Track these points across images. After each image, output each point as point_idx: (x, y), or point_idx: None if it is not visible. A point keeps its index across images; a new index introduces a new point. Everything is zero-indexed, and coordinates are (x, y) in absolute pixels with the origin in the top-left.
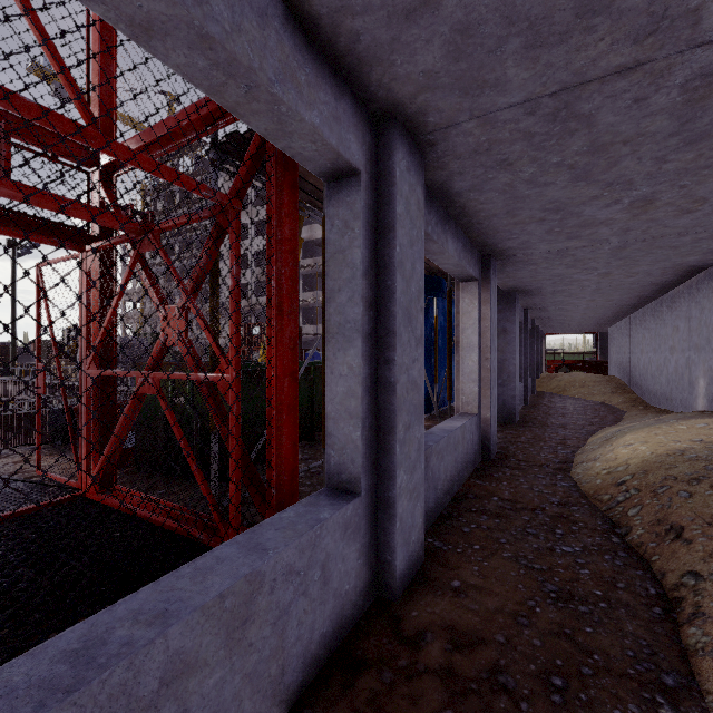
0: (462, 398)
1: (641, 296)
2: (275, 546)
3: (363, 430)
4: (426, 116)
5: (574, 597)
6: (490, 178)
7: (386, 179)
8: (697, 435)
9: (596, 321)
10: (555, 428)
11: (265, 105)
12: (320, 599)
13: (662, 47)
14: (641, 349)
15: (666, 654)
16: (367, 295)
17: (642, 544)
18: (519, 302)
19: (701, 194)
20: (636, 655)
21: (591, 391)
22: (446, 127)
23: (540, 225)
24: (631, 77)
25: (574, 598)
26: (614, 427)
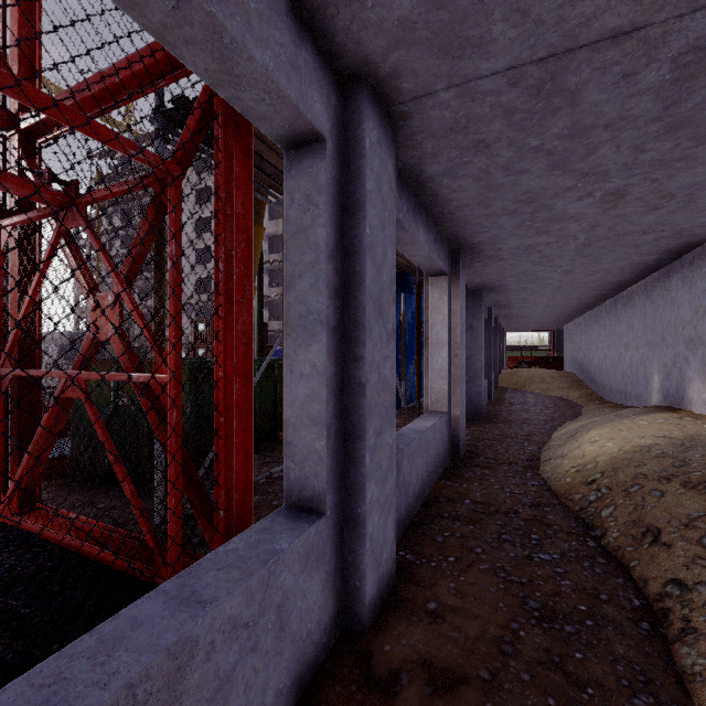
0: (432, 396)
1: (597, 295)
2: (215, 595)
3: (328, 439)
4: (399, 80)
5: (558, 615)
6: (465, 162)
7: (354, 150)
8: (660, 430)
9: (554, 319)
10: (519, 424)
11: (202, 31)
12: (275, 650)
13: (662, 8)
14: (596, 346)
15: (663, 681)
16: (332, 282)
17: (619, 547)
18: (484, 299)
19: (670, 189)
20: (632, 685)
21: (549, 386)
22: (421, 96)
23: (512, 218)
24: (624, 45)
25: (558, 616)
26: (576, 422)
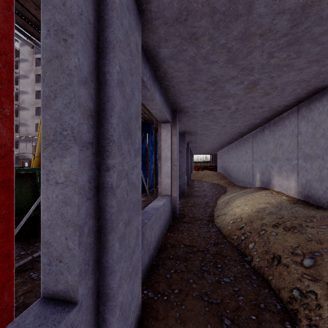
0: (162, 186)
1: (233, 138)
2: None
3: (81, 237)
4: None
5: (242, 327)
6: (183, 50)
7: (106, 4)
8: (265, 199)
9: (214, 149)
10: (202, 197)
11: None
12: None
13: None
14: (231, 161)
15: None
16: (85, 104)
17: (261, 267)
18: (186, 138)
19: (276, 84)
20: None
21: (212, 179)
22: None
23: (204, 93)
24: None
25: None
26: (226, 195)
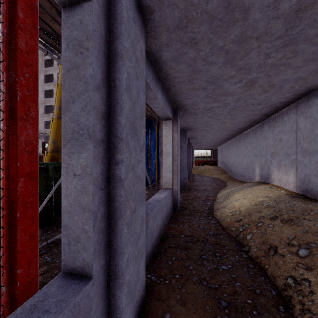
0: (164, 180)
1: (233, 134)
2: None
3: (95, 221)
4: None
5: (238, 309)
6: (184, 53)
7: (116, 19)
8: (264, 193)
9: (214, 144)
10: (202, 191)
11: None
12: None
13: None
14: (231, 156)
15: None
16: (99, 107)
17: (258, 257)
18: (186, 134)
19: (274, 82)
20: None
21: (212, 173)
22: None
23: (203, 91)
24: None
25: (238, 311)
26: (226, 189)
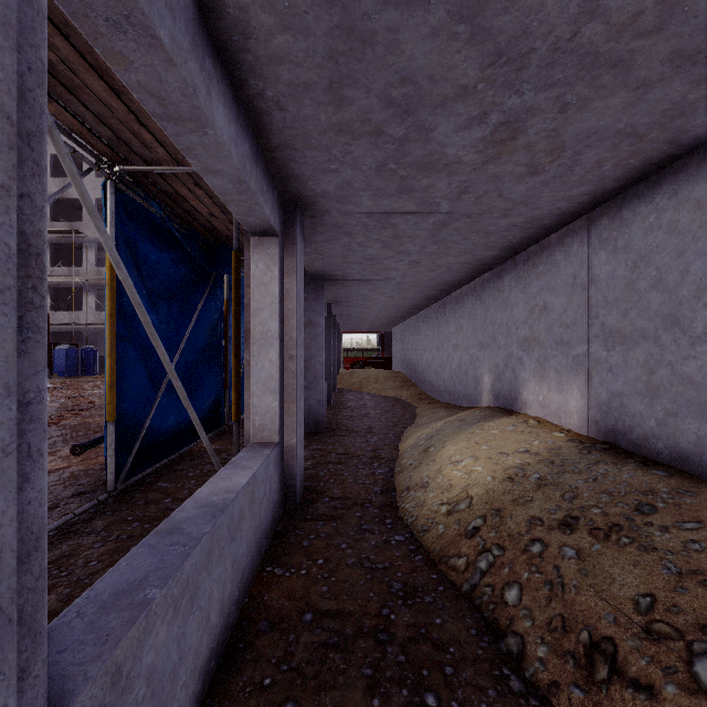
0: (255, 419)
1: (430, 296)
2: None
3: None
4: None
5: None
6: None
7: None
8: (518, 442)
9: (386, 321)
10: (364, 434)
11: None
12: None
13: None
14: (424, 346)
15: None
16: None
17: (558, 687)
18: (325, 293)
19: (566, 136)
20: None
21: (384, 386)
22: None
23: (373, 147)
24: None
25: None
26: (420, 428)
